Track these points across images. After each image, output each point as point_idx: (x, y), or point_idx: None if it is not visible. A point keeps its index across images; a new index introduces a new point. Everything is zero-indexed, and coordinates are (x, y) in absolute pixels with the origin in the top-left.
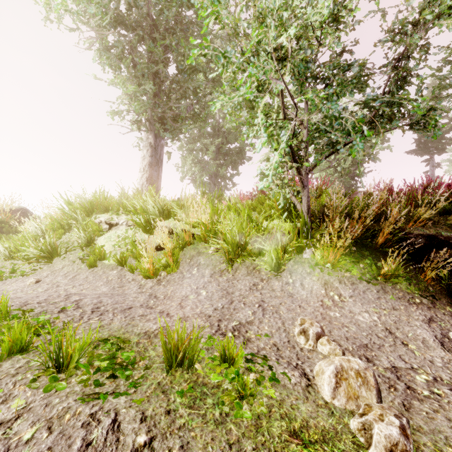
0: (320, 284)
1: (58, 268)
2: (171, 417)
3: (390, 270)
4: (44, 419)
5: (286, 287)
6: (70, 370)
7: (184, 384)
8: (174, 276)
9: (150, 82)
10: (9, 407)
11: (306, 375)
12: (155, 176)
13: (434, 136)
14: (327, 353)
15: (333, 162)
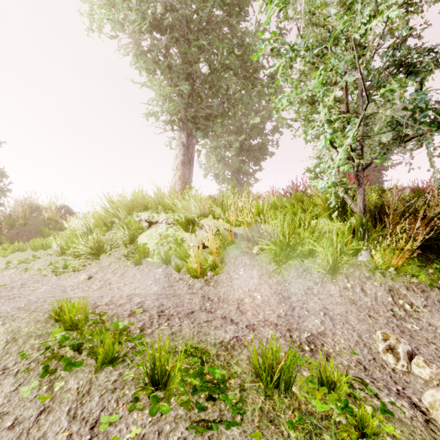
0: (384, 291)
1: (105, 265)
2: None
3: None
4: None
5: (345, 293)
6: (172, 391)
7: (289, 412)
8: (220, 276)
9: (186, 83)
10: (120, 431)
11: (417, 406)
12: (187, 174)
13: None
14: (428, 377)
15: None
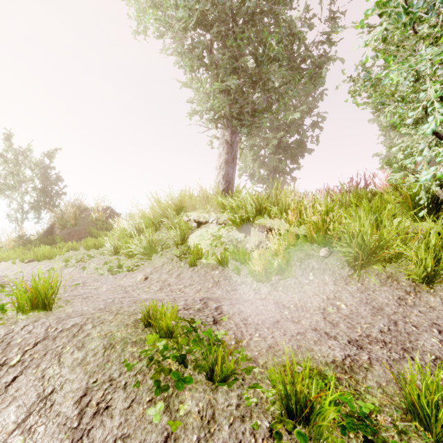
0: None
1: (158, 265)
2: None
3: None
4: None
5: None
6: (324, 429)
7: None
8: (287, 281)
9: (234, 78)
10: None
11: None
12: (230, 173)
13: None
14: None
15: None
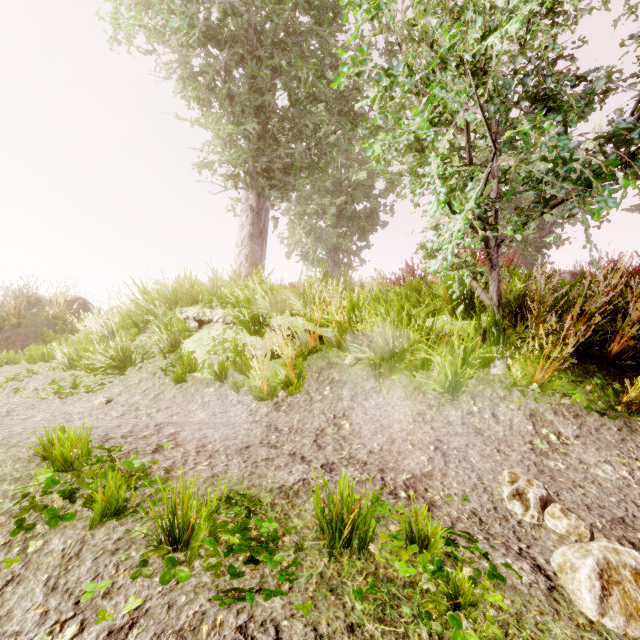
0: (523, 416)
1: (133, 383)
2: (359, 638)
3: (639, 396)
4: (171, 631)
5: (469, 419)
6: (195, 550)
7: (359, 578)
8: (297, 398)
9: (254, 120)
10: (116, 606)
11: (542, 569)
12: (257, 252)
13: None
14: (564, 532)
15: (509, 226)
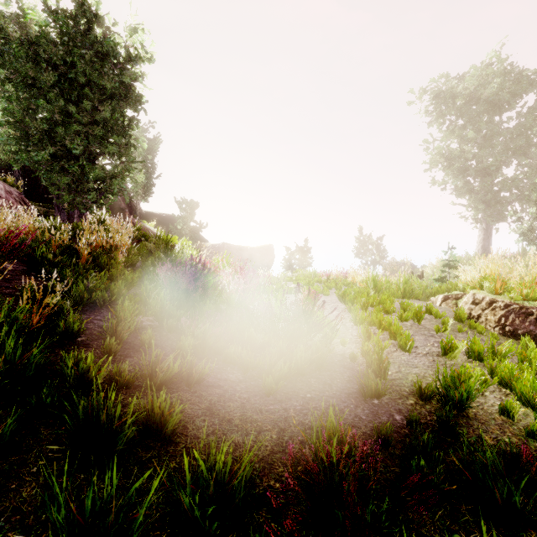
0: None
1: None
2: None
3: None
4: None
5: None
6: None
7: None
8: None
9: (482, 205)
10: None
11: None
12: (486, 245)
13: None
14: None
15: None
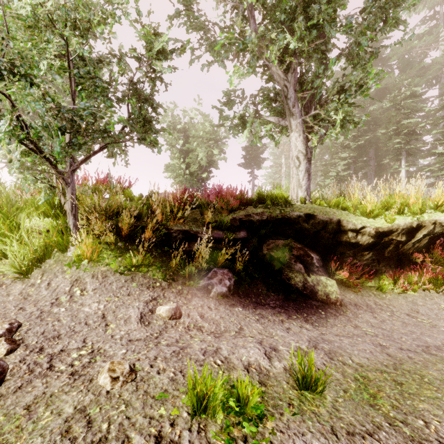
0: (69, 282)
1: None
2: None
3: (138, 261)
4: None
5: (28, 289)
6: None
7: None
8: None
9: None
10: None
11: None
12: None
13: (159, 152)
14: None
15: (182, 164)
